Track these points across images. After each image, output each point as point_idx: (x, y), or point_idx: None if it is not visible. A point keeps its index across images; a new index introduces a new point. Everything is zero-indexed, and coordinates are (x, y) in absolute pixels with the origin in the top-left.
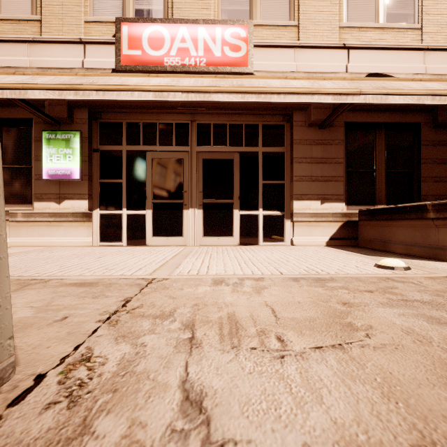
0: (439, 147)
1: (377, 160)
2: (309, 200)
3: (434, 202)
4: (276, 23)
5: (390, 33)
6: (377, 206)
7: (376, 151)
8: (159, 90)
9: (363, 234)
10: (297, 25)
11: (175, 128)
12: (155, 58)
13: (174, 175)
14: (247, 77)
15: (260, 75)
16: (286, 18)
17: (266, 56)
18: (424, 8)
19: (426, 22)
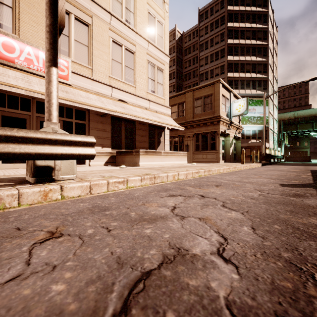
0: (141, 130)
1: (122, 132)
2: (97, 146)
3: (134, 150)
4: (82, 64)
5: (126, 85)
6: (122, 150)
7: (122, 129)
8: (29, 91)
9: (117, 160)
10: (91, 69)
11: (20, 100)
12: (8, 57)
13: (20, 127)
14: (68, 86)
15: (75, 86)
16: (87, 64)
17: (77, 79)
18: (137, 80)
19: (137, 85)
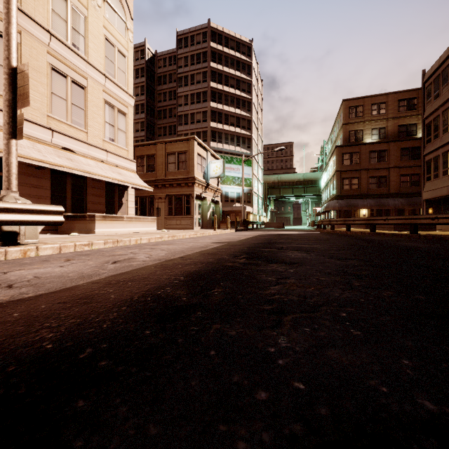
0: (95, 188)
1: (67, 190)
2: None
3: (89, 214)
4: None
5: (74, 129)
6: (67, 213)
7: (67, 186)
8: None
9: (61, 227)
10: None
11: None
12: None
13: None
14: None
15: None
16: None
17: None
18: (89, 124)
19: (89, 130)
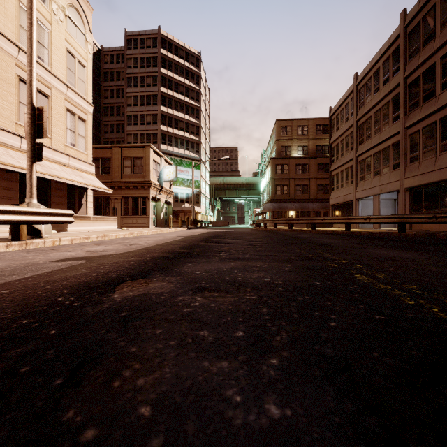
0: (58, 190)
1: None
2: None
3: None
4: None
5: None
6: None
7: None
8: None
9: None
10: None
11: None
12: None
13: None
14: None
15: None
16: None
17: None
18: (52, 130)
19: (53, 136)
